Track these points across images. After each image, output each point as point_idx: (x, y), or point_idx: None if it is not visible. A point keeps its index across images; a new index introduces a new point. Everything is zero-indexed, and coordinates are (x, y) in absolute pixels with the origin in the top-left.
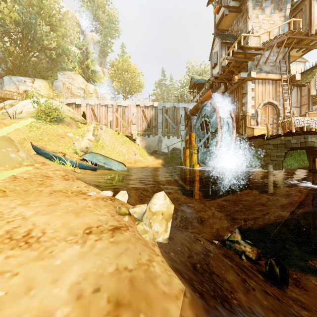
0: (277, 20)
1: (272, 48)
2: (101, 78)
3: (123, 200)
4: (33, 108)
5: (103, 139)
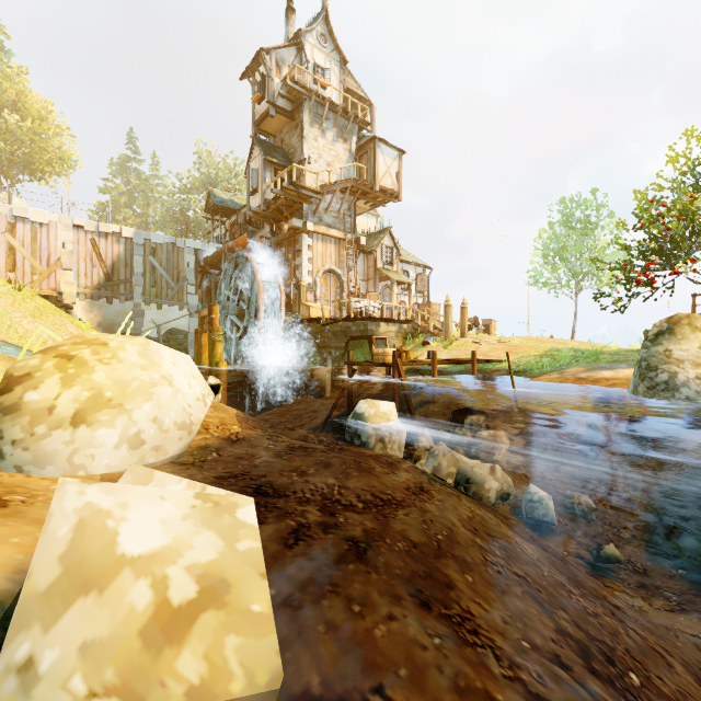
0: (341, 152)
1: (334, 194)
2: None
3: None
4: None
5: None
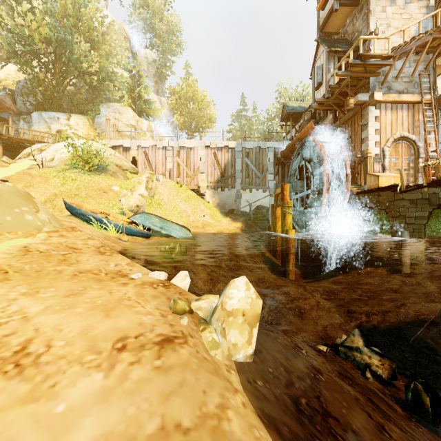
0: (415, 12)
1: (408, 55)
2: (158, 110)
3: (183, 286)
4: (68, 154)
5: (160, 195)
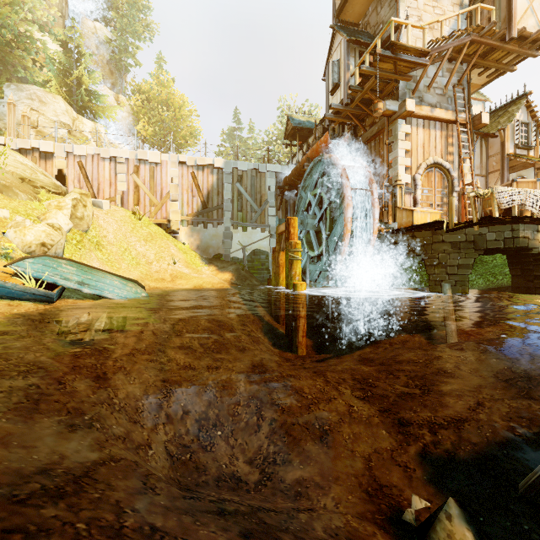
0: (448, 9)
1: (444, 57)
2: (110, 108)
3: None
4: None
5: (101, 229)
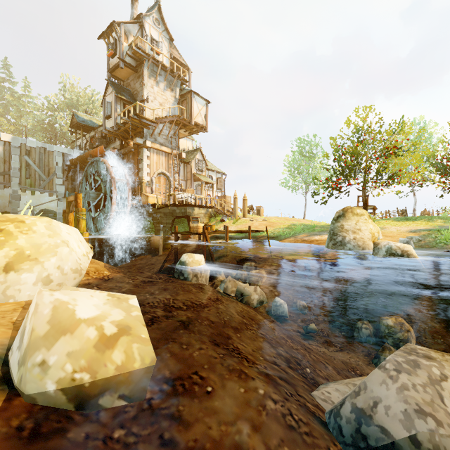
0: (169, 97)
1: (165, 124)
2: None
3: None
4: None
5: None
